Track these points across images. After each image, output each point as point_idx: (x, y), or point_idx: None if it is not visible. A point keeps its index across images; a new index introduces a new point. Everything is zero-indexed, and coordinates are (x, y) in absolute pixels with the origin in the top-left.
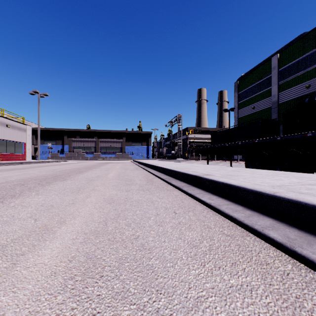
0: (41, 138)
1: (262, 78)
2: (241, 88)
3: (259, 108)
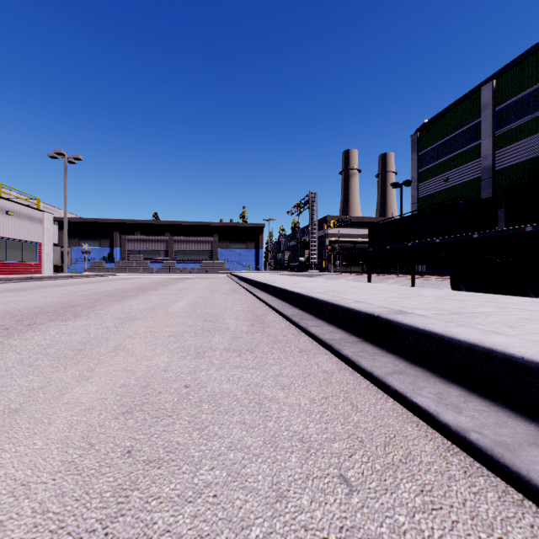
0: (74, 236)
1: (463, 126)
2: (424, 145)
3: (457, 180)
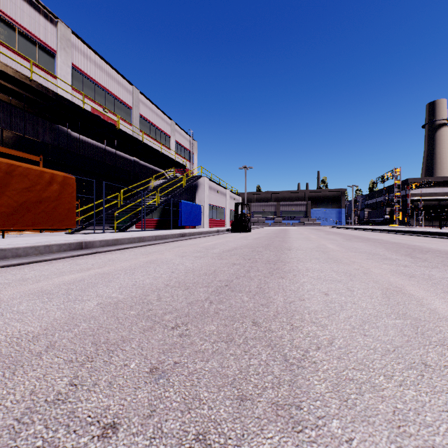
0: None
1: None
2: None
3: None
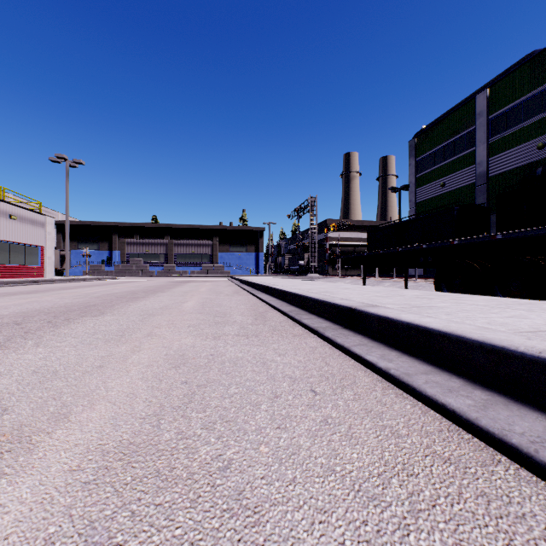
0: (72, 239)
1: (459, 133)
2: (421, 151)
3: (453, 185)
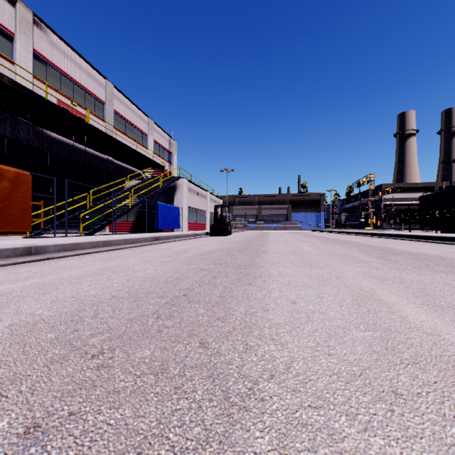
0: None
1: None
2: None
3: None
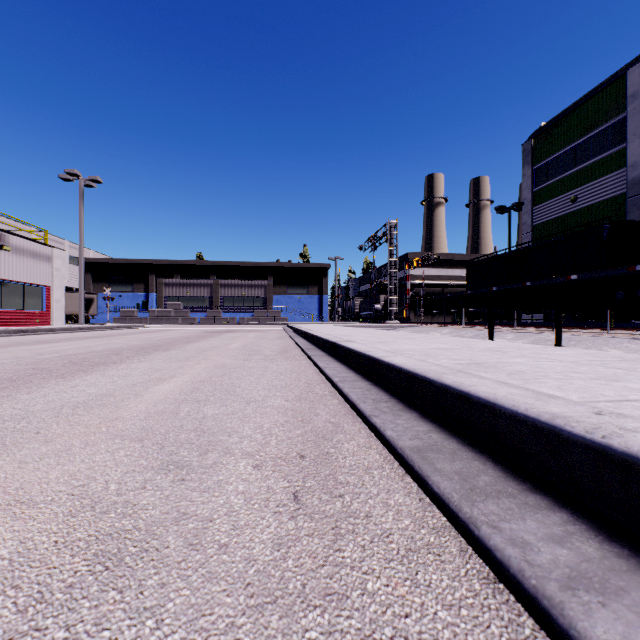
0: (103, 280)
1: (600, 126)
2: (541, 155)
3: (590, 199)
